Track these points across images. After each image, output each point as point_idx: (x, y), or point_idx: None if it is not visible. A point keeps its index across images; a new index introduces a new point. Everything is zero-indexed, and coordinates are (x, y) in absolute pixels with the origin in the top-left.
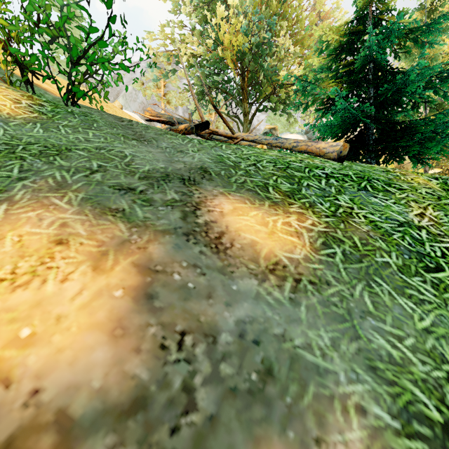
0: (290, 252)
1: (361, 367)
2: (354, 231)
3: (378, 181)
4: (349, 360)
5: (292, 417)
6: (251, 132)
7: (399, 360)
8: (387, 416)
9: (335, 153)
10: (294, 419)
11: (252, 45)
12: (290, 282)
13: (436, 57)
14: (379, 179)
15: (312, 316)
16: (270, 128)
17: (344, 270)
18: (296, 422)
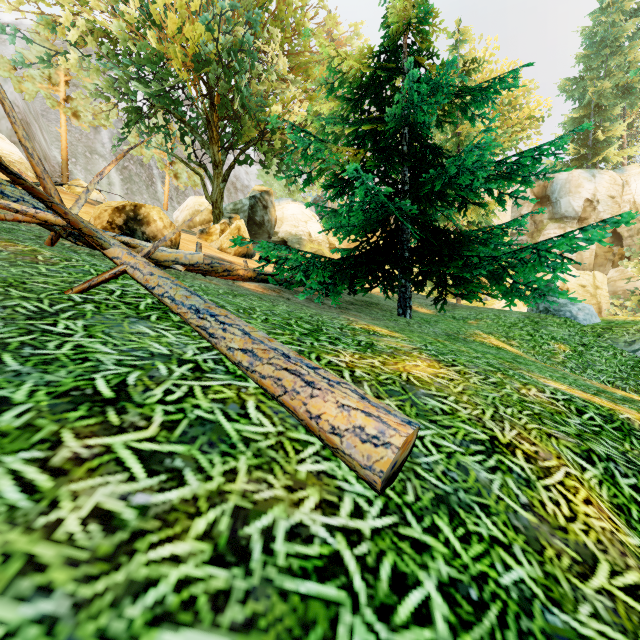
0: None
1: None
2: None
3: None
4: None
5: None
6: (236, 189)
7: None
8: None
9: (376, 476)
10: None
11: (222, 49)
12: None
13: (470, 135)
14: (540, 637)
15: None
16: (261, 191)
17: None
18: None
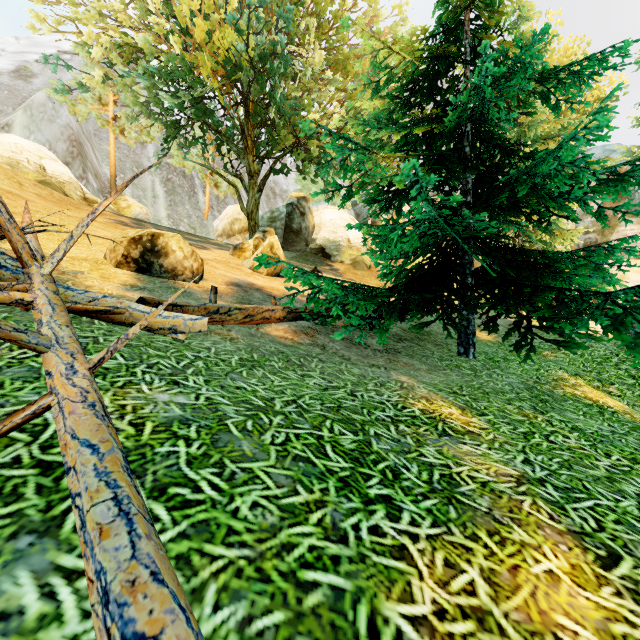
0: None
1: None
2: None
3: None
4: None
5: None
6: (274, 195)
7: None
8: None
9: None
10: None
11: (255, 53)
12: None
13: (535, 124)
14: None
15: None
16: (298, 197)
17: None
18: None
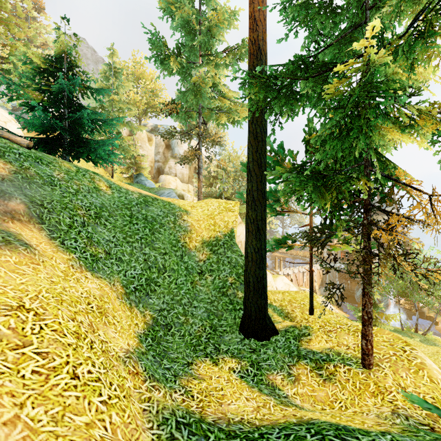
0: (0, 172)
1: (23, 195)
2: (28, 173)
3: (45, 161)
4: (19, 194)
5: (2, 197)
6: None
7: (34, 196)
8: (27, 201)
9: (26, 145)
10: (3, 197)
11: None
12: (1, 178)
13: (117, 103)
14: (46, 161)
15: (9, 186)
16: None
17: (22, 180)
18: (3, 197)
